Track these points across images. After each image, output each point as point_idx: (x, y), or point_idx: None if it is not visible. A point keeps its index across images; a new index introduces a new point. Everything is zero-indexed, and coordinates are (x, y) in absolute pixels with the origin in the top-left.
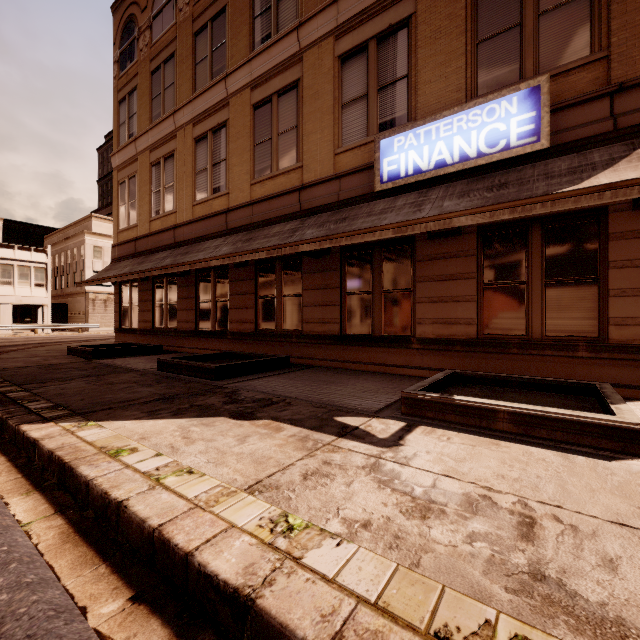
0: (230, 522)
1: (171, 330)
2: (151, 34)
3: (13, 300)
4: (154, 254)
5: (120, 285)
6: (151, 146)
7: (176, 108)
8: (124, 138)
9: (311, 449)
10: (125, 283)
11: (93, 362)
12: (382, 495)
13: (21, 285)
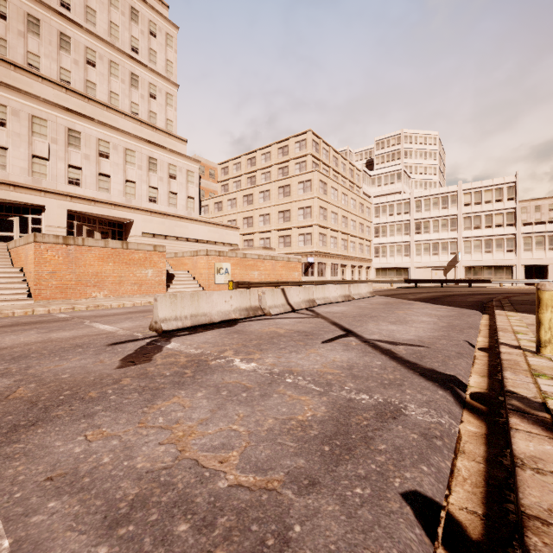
0: (511, 323)
1: None
2: None
3: None
4: None
5: None
6: None
7: None
8: None
9: None
10: None
11: None
12: None
13: None
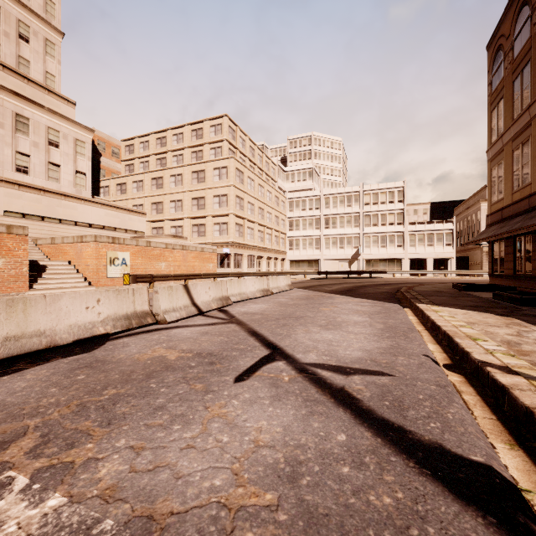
0: (450, 323)
1: (527, 276)
2: (512, 53)
3: (433, 255)
4: (513, 219)
5: (492, 243)
6: (512, 137)
7: (530, 103)
8: (494, 137)
9: (510, 324)
10: (495, 241)
11: (461, 292)
12: (509, 332)
13: (437, 246)
